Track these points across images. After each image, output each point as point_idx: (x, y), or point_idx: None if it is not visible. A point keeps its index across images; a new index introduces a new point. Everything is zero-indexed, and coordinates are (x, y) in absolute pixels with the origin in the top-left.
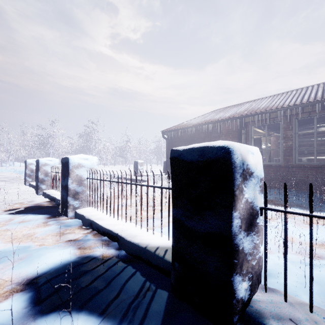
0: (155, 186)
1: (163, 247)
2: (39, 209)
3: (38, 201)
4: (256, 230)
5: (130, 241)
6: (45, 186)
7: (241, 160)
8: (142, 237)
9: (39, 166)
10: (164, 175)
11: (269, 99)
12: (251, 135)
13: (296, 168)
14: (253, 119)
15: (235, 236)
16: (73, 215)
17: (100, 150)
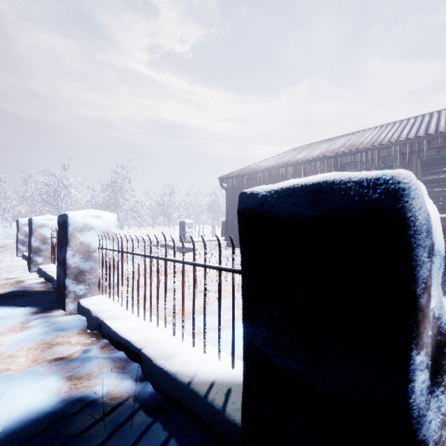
0: (207, 266)
1: (223, 383)
2: (23, 298)
3: (28, 283)
4: (444, 382)
5: (162, 368)
6: (42, 258)
7: (428, 214)
8: (185, 358)
9: (33, 229)
10: (222, 241)
11: (376, 131)
12: None
13: None
14: (353, 159)
15: (420, 419)
16: (75, 308)
17: (133, 205)
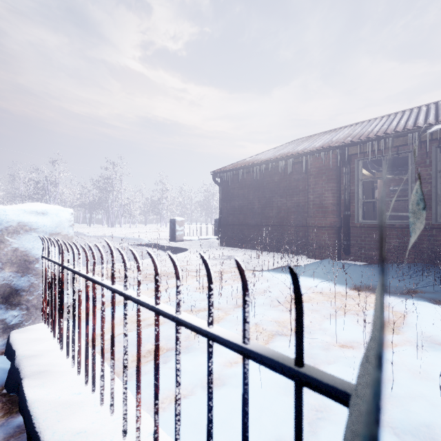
0: (181, 321)
1: None
2: None
3: None
4: None
5: None
6: None
7: None
8: None
9: None
10: (215, 239)
11: (384, 120)
12: (357, 177)
13: (439, 230)
14: (362, 149)
15: None
16: (3, 344)
17: (124, 202)
